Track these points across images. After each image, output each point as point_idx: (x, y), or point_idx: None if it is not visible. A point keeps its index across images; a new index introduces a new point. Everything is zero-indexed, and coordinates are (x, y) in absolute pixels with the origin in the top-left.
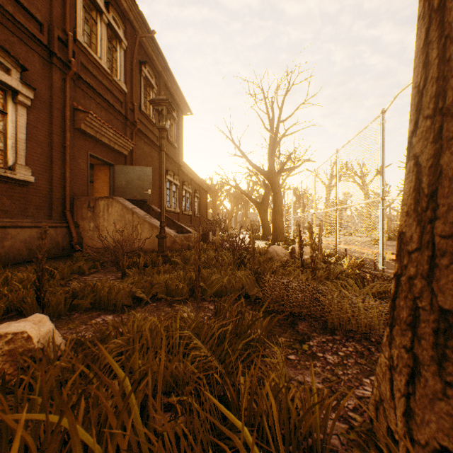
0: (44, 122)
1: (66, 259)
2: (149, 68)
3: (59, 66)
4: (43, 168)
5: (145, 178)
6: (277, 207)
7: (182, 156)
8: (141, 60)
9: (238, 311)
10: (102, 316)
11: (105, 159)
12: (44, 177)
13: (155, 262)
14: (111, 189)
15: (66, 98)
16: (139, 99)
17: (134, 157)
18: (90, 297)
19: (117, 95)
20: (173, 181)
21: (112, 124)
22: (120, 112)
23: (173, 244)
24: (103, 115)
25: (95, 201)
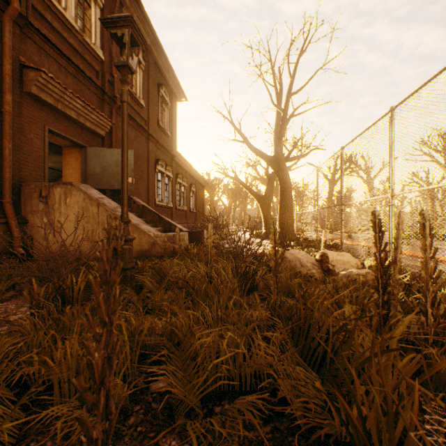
0: None
1: None
2: None
3: None
4: None
5: None
6: (286, 199)
7: (175, 145)
8: None
9: None
10: None
11: (72, 138)
12: None
13: None
14: (82, 176)
15: (4, 46)
16: None
17: (113, 139)
18: None
19: (91, 61)
20: (165, 172)
21: (84, 97)
22: (94, 82)
23: (152, 247)
24: (70, 83)
25: (49, 188)
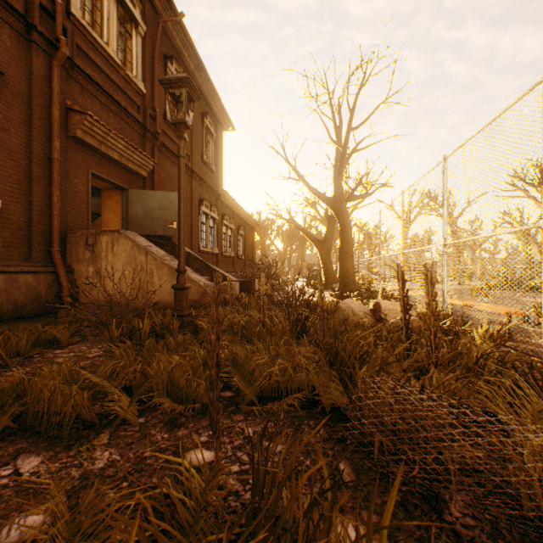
0: (19, 124)
1: (48, 318)
2: (177, 65)
3: (43, 45)
4: (17, 189)
5: (169, 207)
6: (346, 245)
7: (221, 182)
8: (166, 54)
9: (310, 498)
10: (19, 460)
11: (114, 181)
12: (19, 201)
13: (168, 328)
14: (124, 221)
15: (52, 92)
16: (164, 105)
17: (155, 180)
18: (14, 409)
19: (132, 96)
20: (210, 214)
21: (125, 135)
22: (136, 118)
23: (202, 297)
24: (112, 122)
25: (96, 236)
